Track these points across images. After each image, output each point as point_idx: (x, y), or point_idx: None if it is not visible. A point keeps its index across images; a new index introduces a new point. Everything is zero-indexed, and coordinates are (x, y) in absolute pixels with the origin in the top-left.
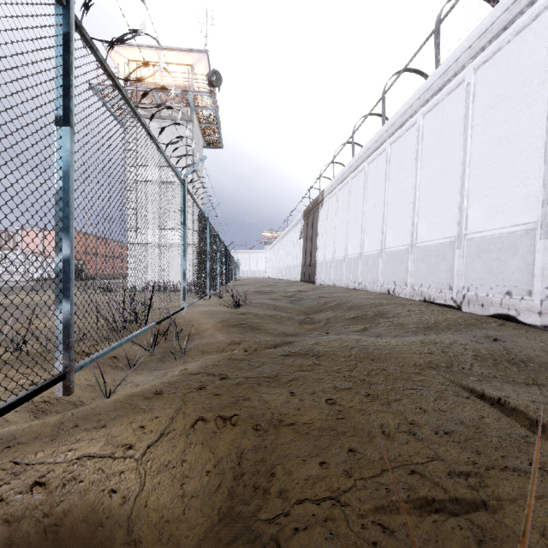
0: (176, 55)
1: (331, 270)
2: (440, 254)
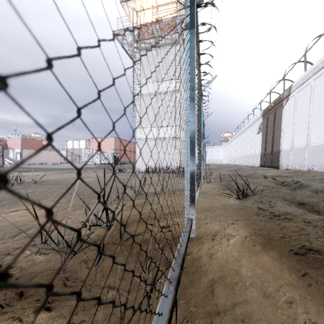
0: None
1: (305, 156)
2: None
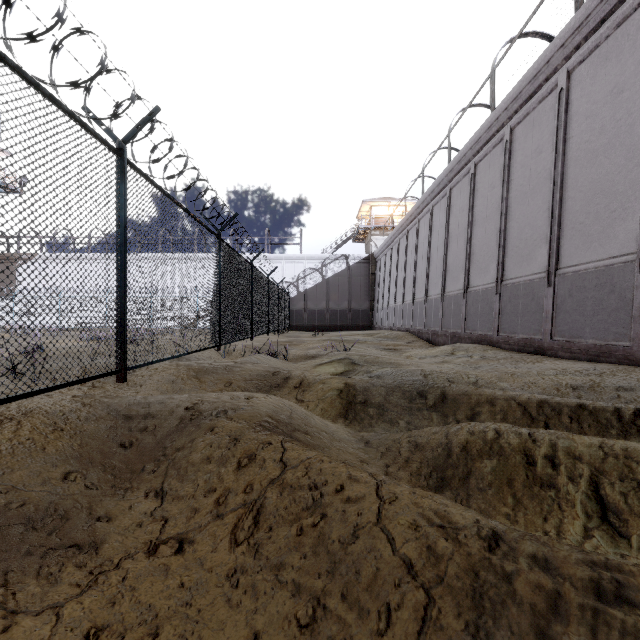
0: None
1: None
2: None
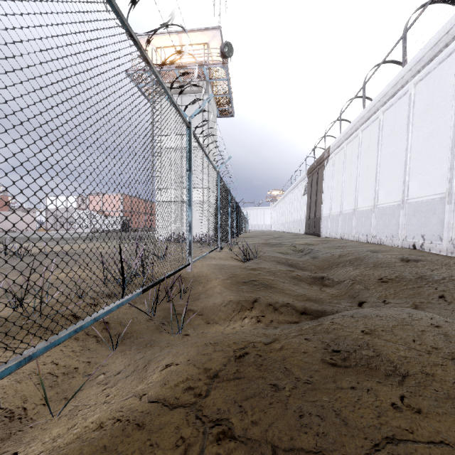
0: (194, 36)
1: (338, 223)
2: None
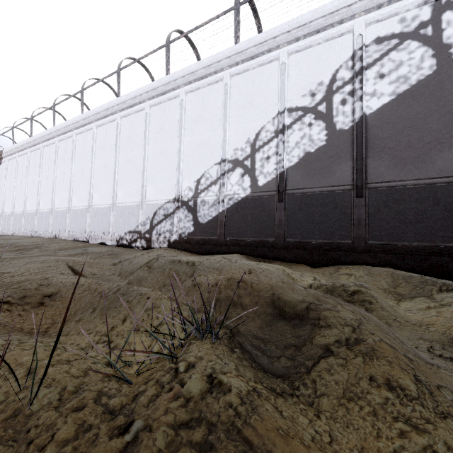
0: None
1: (11, 222)
2: (82, 214)
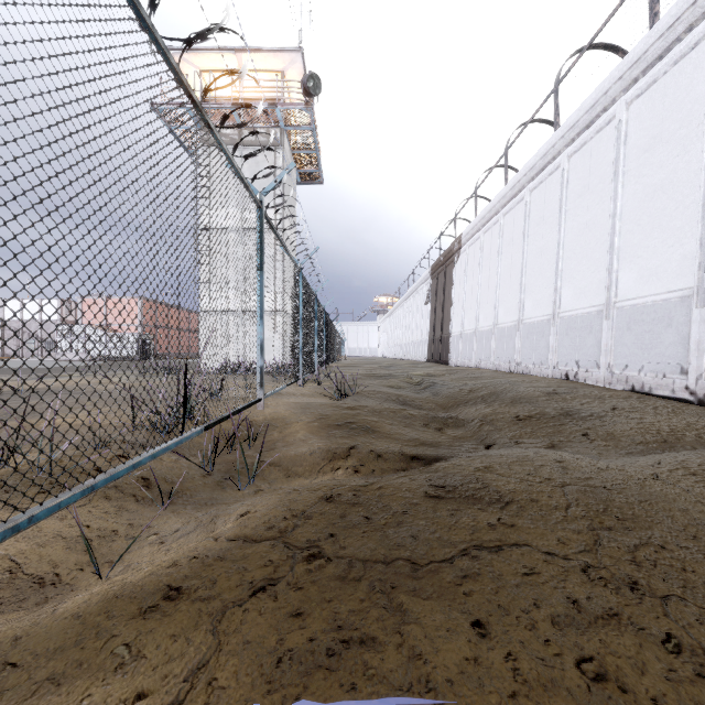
0: (261, 58)
1: (473, 345)
2: (662, 318)
